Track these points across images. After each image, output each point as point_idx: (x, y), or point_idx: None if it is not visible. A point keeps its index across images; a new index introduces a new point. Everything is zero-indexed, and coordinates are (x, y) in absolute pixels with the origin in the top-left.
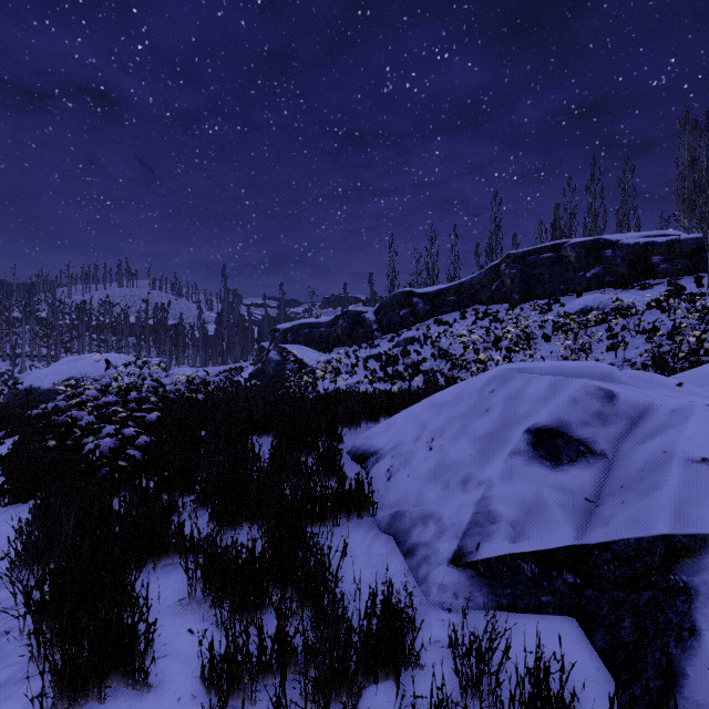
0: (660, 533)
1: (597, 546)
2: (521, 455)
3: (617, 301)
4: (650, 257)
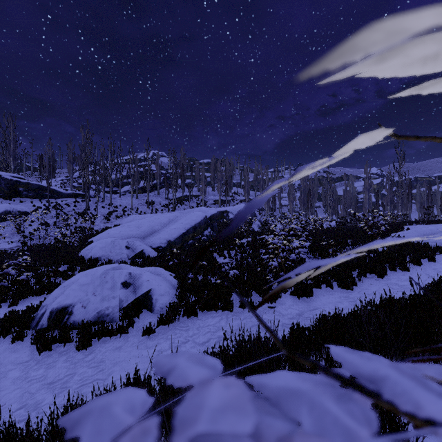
0: (141, 250)
1: (137, 253)
2: (126, 249)
3: (20, 209)
4: (19, 187)
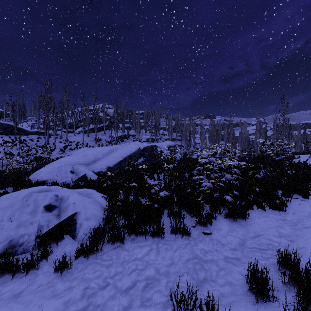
0: (84, 174)
1: (80, 177)
2: (71, 173)
3: None
4: None
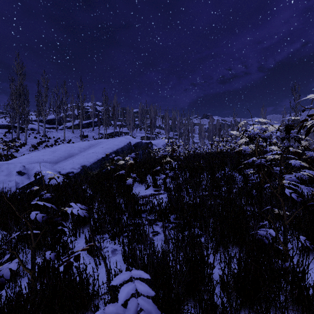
0: (40, 176)
1: (34, 180)
2: (17, 175)
3: None
4: None
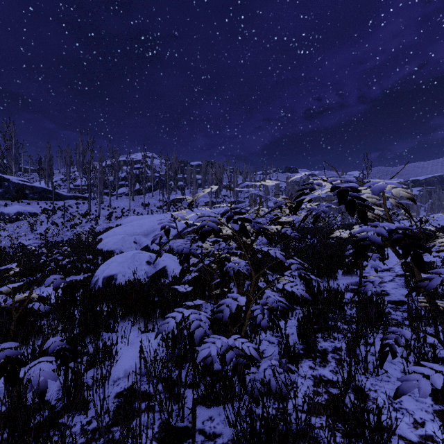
0: (147, 244)
1: (143, 247)
2: (134, 244)
3: (30, 210)
4: (25, 190)
